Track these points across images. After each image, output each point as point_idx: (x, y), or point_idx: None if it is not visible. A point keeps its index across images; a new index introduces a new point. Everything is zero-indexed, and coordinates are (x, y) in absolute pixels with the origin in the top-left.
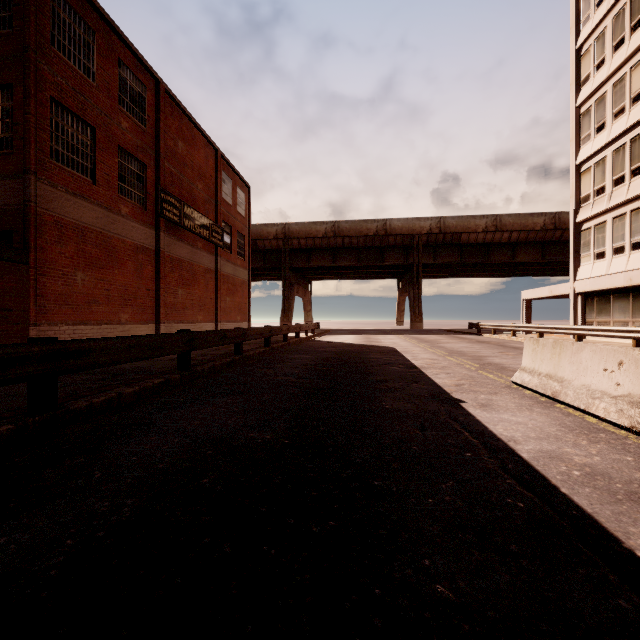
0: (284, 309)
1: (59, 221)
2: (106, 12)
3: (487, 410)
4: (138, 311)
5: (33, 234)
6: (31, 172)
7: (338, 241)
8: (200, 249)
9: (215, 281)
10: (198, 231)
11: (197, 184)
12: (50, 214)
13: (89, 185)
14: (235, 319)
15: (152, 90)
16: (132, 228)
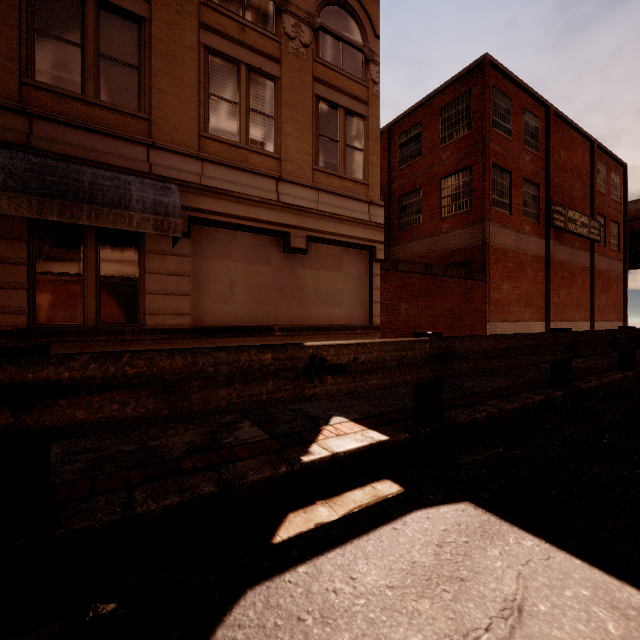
0: None
1: (495, 248)
2: (519, 79)
3: None
4: (534, 311)
5: (487, 261)
6: (487, 220)
7: None
8: (577, 248)
9: (590, 278)
10: (578, 231)
11: (574, 185)
12: (491, 245)
13: (508, 217)
14: (608, 318)
15: (542, 118)
16: (530, 242)
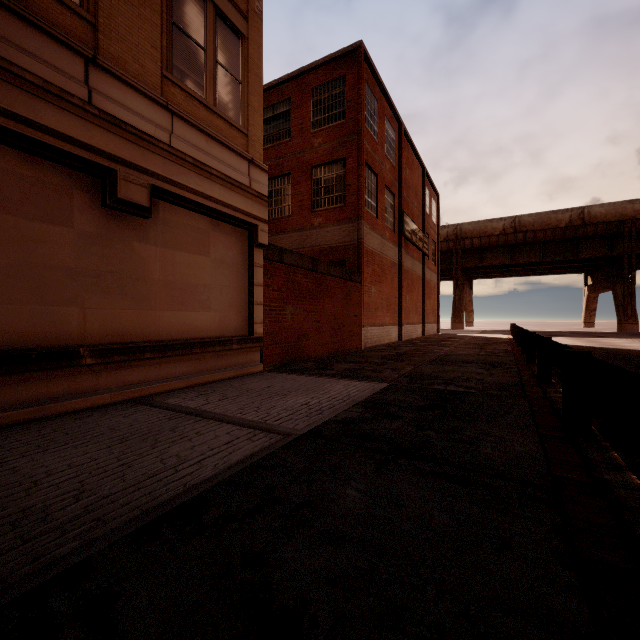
0: (455, 310)
1: (366, 250)
2: (383, 84)
3: None
4: (392, 315)
5: (362, 262)
6: (362, 218)
7: (518, 237)
8: (415, 259)
9: (422, 287)
10: (417, 244)
11: (414, 203)
12: (364, 246)
13: (375, 220)
14: (430, 320)
15: (397, 132)
16: (389, 248)
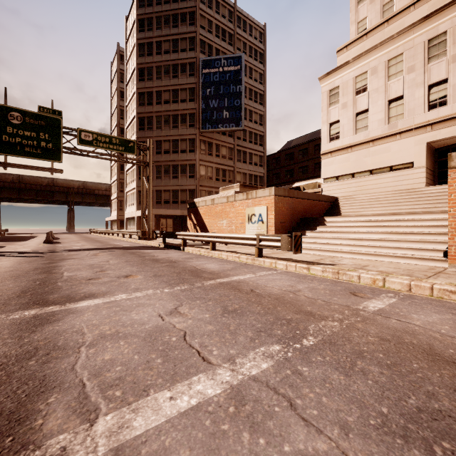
0: None
1: None
2: None
3: (36, 238)
4: None
5: None
6: None
7: (22, 185)
8: None
9: None
10: None
11: None
12: None
13: None
14: None
15: None
16: None
